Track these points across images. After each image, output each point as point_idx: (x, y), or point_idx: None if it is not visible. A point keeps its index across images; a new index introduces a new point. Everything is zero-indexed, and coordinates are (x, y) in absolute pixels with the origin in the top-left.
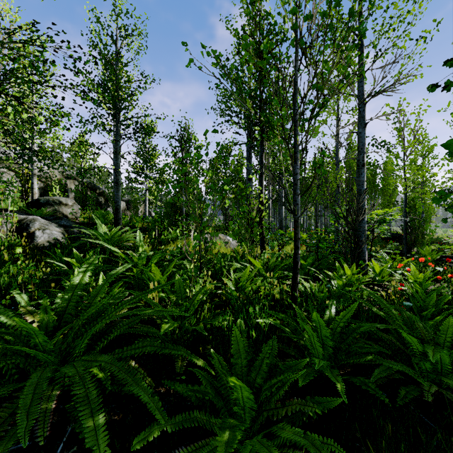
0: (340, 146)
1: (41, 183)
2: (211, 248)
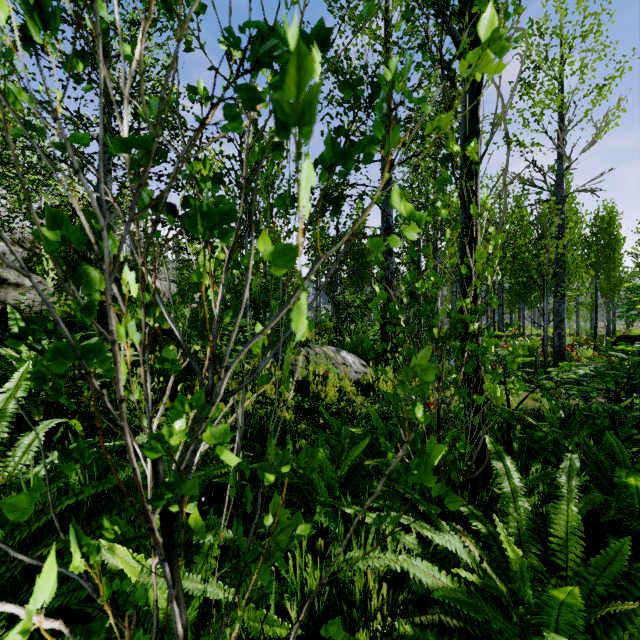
0: (569, 165)
1: (23, 251)
2: (307, 384)
